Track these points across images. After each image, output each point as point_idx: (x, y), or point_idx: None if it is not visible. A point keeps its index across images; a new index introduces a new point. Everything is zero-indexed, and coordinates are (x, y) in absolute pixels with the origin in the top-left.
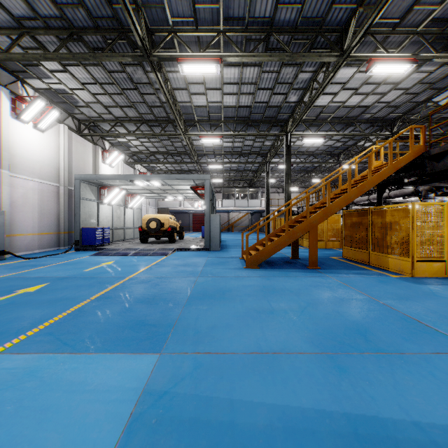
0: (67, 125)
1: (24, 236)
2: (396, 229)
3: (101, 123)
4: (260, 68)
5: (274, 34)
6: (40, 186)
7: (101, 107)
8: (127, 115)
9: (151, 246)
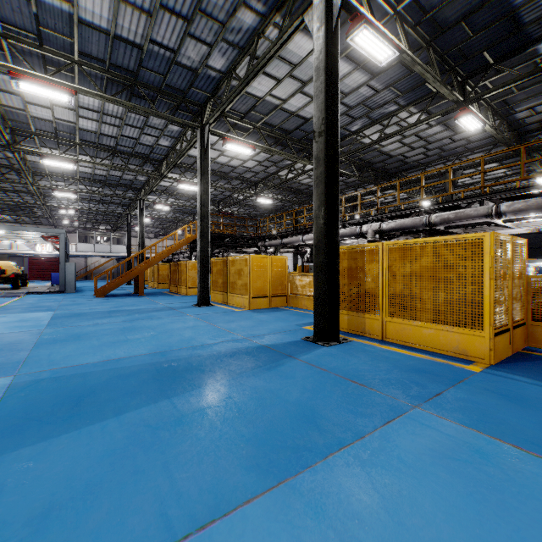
0: None
1: None
2: (184, 273)
3: None
4: (110, 161)
5: (118, 154)
6: None
7: None
8: None
9: None
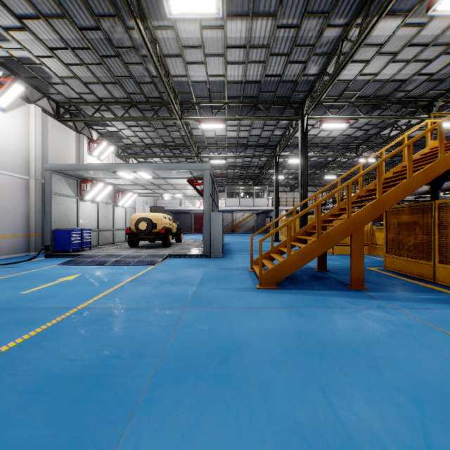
0: (41, 107)
1: None
2: None
3: (84, 107)
4: (274, 21)
5: None
6: (2, 178)
7: (80, 84)
8: (112, 96)
9: (139, 252)
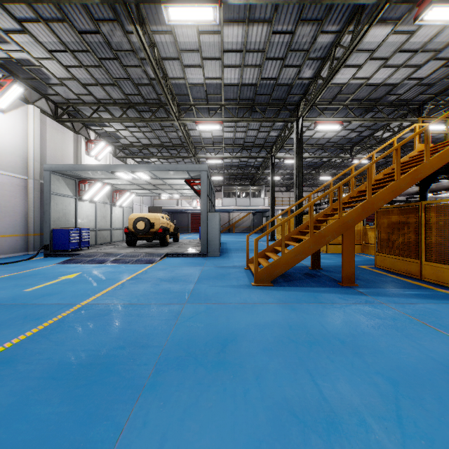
0: (39, 108)
1: None
2: None
3: (82, 108)
4: (269, 27)
5: None
6: (1, 178)
7: (78, 85)
8: (110, 97)
9: (137, 251)
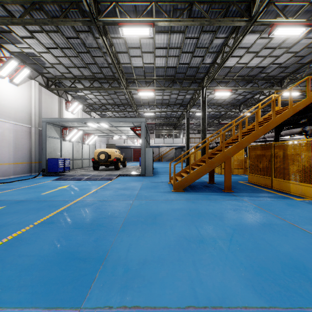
0: (38, 81)
1: (1, 165)
2: (297, 160)
3: (64, 80)
4: (183, 34)
5: (196, 4)
6: (16, 127)
7: (63, 67)
8: (83, 74)
9: (100, 173)
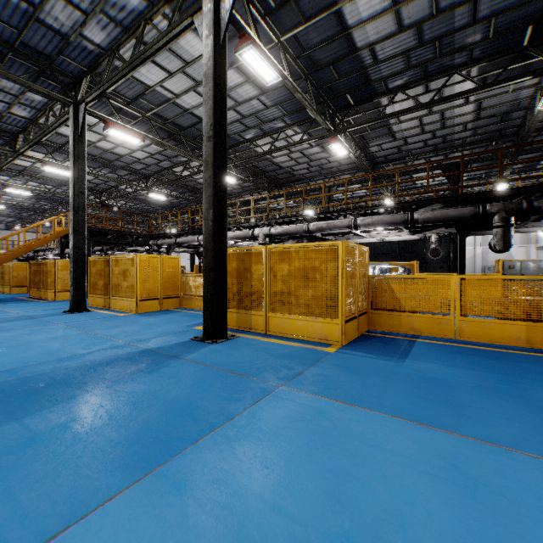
0: None
1: None
2: (51, 274)
3: None
4: None
5: None
6: None
7: None
8: None
9: None
